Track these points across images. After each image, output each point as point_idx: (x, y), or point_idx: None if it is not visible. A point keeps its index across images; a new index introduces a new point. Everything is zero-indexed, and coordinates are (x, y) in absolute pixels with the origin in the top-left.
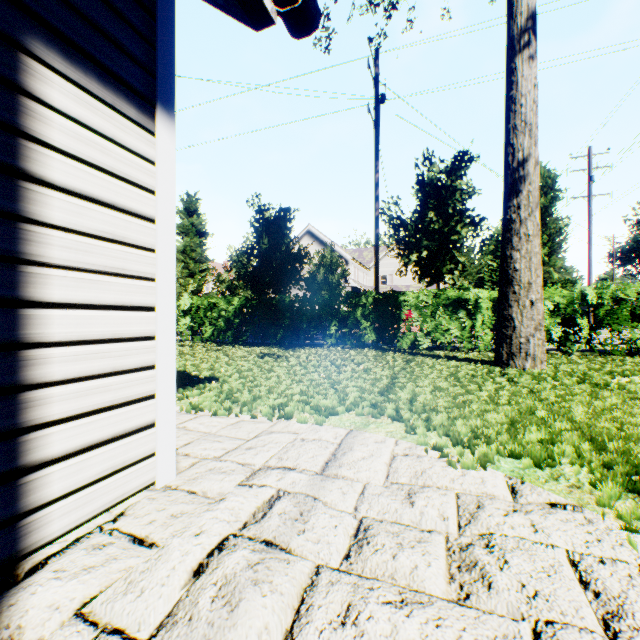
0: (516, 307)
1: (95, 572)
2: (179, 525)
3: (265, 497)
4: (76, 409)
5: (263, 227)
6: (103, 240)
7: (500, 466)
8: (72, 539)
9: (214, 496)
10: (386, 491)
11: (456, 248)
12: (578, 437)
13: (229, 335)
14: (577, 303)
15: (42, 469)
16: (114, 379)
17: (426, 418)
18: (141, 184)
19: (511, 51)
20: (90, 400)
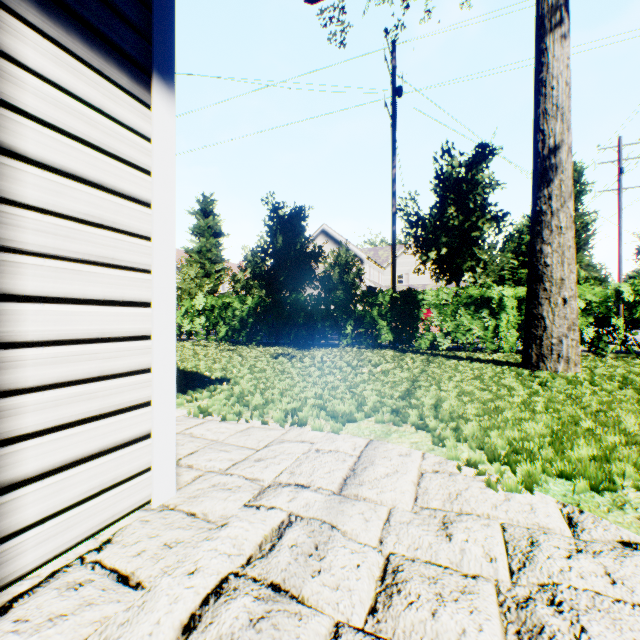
0: (547, 305)
1: (66, 622)
2: (172, 558)
3: (274, 523)
4: (55, 420)
5: (277, 226)
6: (89, 225)
7: (549, 488)
8: (48, 573)
9: (216, 520)
10: (416, 519)
11: (477, 245)
12: (638, 454)
13: (243, 335)
14: (612, 301)
15: (11, 491)
16: (102, 384)
17: (454, 427)
18: (135, 163)
19: (541, 30)
20: (72, 409)
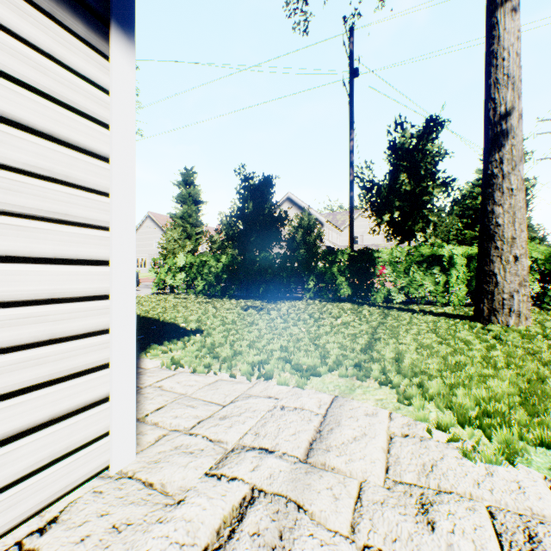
0: (498, 262)
1: None
2: (120, 545)
3: (235, 498)
4: None
5: (248, 193)
6: (36, 177)
7: (531, 460)
8: None
9: (174, 492)
10: (390, 497)
11: (427, 208)
12: None
13: (218, 289)
14: None
15: None
16: (53, 348)
17: (418, 384)
18: (91, 115)
19: (492, 6)
20: (16, 376)
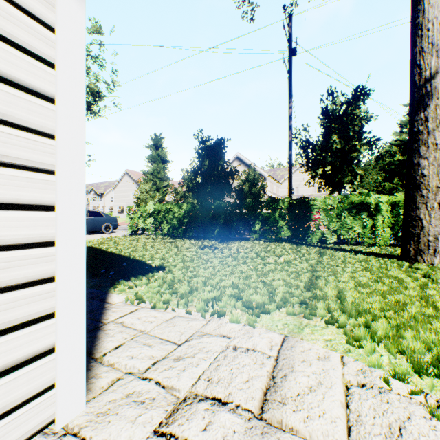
0: (424, 209)
1: None
2: None
3: None
4: None
5: (205, 153)
6: None
7: None
8: None
9: None
10: None
11: (354, 163)
12: None
13: (180, 231)
14: None
15: None
16: None
17: (364, 323)
18: (35, 52)
19: None
20: None
